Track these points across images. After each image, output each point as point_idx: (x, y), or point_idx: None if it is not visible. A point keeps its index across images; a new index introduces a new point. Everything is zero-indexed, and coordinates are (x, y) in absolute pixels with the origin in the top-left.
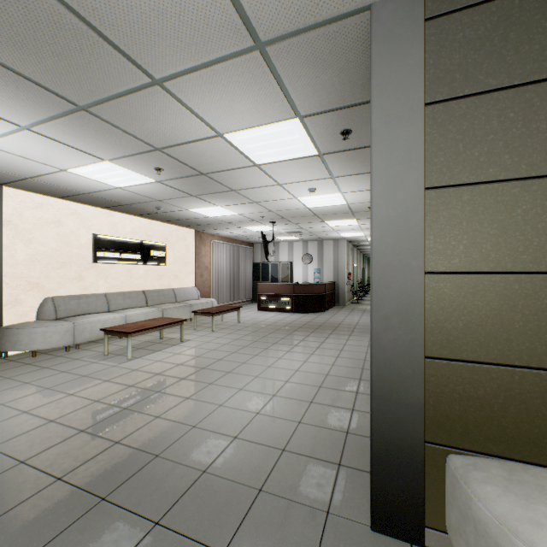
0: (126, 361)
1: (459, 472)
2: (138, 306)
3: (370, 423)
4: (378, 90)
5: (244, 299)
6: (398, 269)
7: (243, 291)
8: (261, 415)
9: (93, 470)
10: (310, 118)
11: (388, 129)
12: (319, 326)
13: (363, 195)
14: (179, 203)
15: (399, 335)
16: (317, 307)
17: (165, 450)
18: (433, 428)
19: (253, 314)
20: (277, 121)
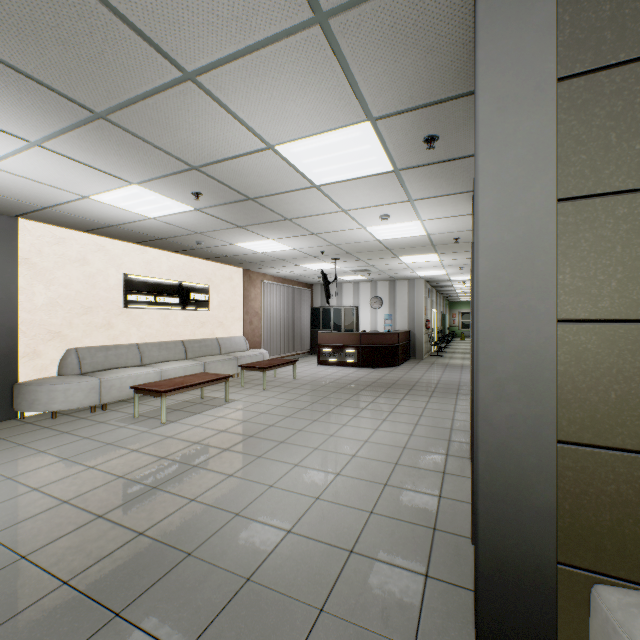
0: (160, 426)
1: (617, 616)
2: (175, 359)
3: (475, 531)
4: (487, 63)
5: (301, 351)
6: (517, 316)
7: (299, 340)
8: (322, 501)
9: (108, 572)
10: (385, 120)
11: (502, 118)
12: (391, 385)
13: (448, 223)
14: (224, 236)
15: (518, 409)
16: (389, 360)
17: (199, 547)
18: (570, 544)
19: (311, 368)
20: (342, 127)
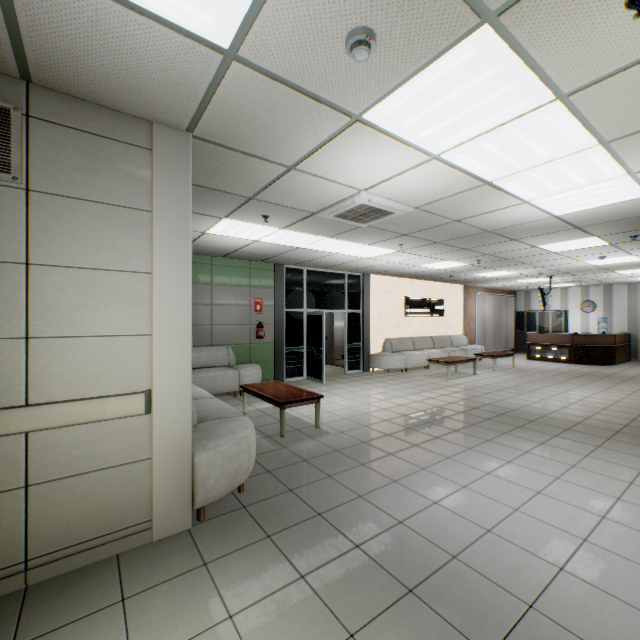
0: (448, 380)
1: None
2: (428, 348)
3: None
4: None
5: (505, 348)
6: None
7: (504, 340)
8: (567, 408)
9: (487, 408)
10: (604, 236)
11: None
12: (606, 376)
13: None
14: (470, 272)
15: None
16: (603, 359)
17: (516, 409)
18: None
19: (522, 362)
20: (578, 239)
